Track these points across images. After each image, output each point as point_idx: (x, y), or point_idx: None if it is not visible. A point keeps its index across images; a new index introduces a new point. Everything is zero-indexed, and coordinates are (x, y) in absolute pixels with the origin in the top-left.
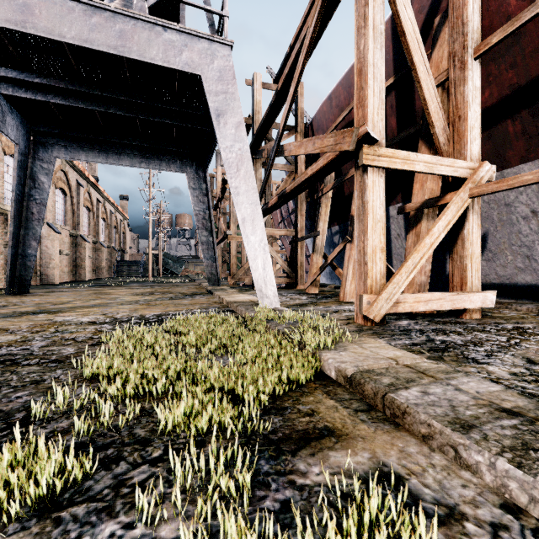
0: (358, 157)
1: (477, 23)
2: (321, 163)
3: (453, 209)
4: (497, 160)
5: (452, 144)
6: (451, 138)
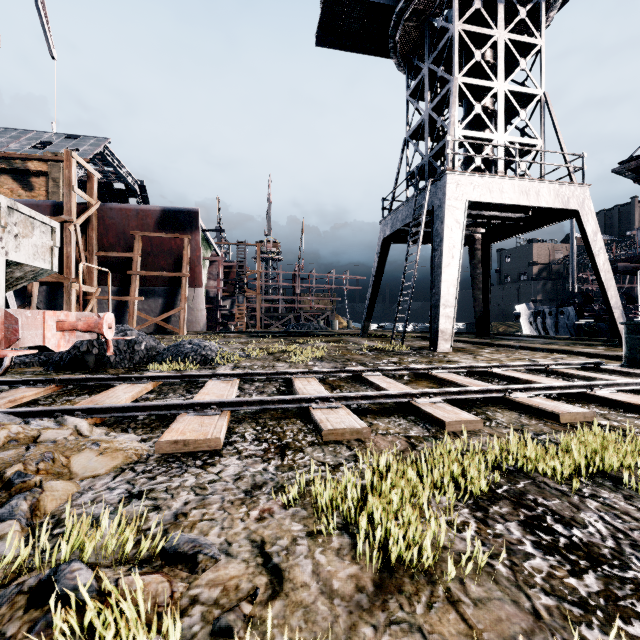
0: (67, 284)
1: (96, 244)
2: (46, 280)
3: (92, 302)
4: (98, 282)
5: (89, 279)
6: (89, 277)
